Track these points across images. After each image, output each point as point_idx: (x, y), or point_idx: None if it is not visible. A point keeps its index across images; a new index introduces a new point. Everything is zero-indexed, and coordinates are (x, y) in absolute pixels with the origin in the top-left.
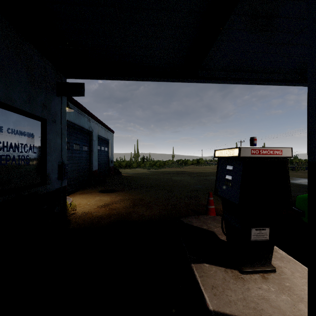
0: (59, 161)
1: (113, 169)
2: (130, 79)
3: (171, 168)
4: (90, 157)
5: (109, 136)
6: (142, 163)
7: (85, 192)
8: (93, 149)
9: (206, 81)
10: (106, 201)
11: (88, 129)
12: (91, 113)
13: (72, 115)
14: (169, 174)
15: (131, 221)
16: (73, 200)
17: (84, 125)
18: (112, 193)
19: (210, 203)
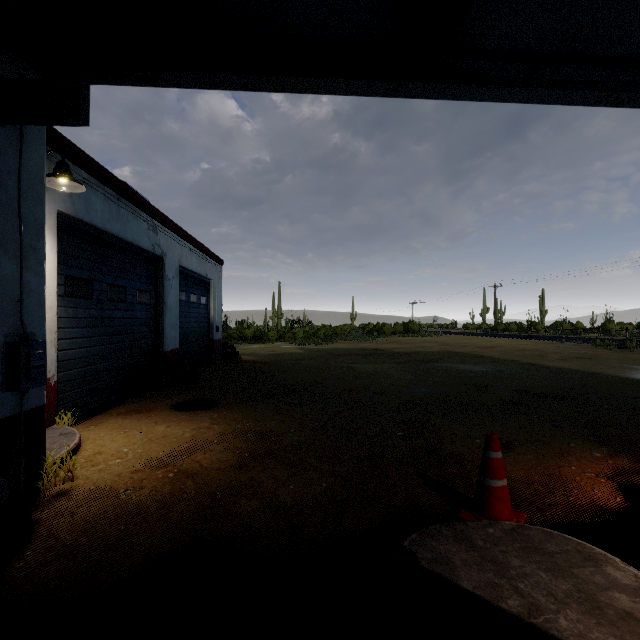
0: (8, 331)
1: (220, 346)
2: (237, 85)
3: (349, 341)
4: (157, 318)
5: (211, 270)
6: (289, 331)
7: (135, 410)
8: (166, 300)
9: (465, 93)
10: (180, 440)
11: (149, 250)
12: (158, 212)
13: (98, 209)
14: (347, 357)
15: (233, 535)
16: (89, 437)
17: (139, 240)
18: (204, 411)
19: (494, 469)
